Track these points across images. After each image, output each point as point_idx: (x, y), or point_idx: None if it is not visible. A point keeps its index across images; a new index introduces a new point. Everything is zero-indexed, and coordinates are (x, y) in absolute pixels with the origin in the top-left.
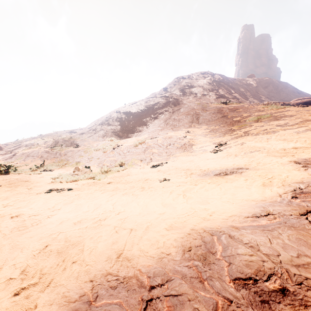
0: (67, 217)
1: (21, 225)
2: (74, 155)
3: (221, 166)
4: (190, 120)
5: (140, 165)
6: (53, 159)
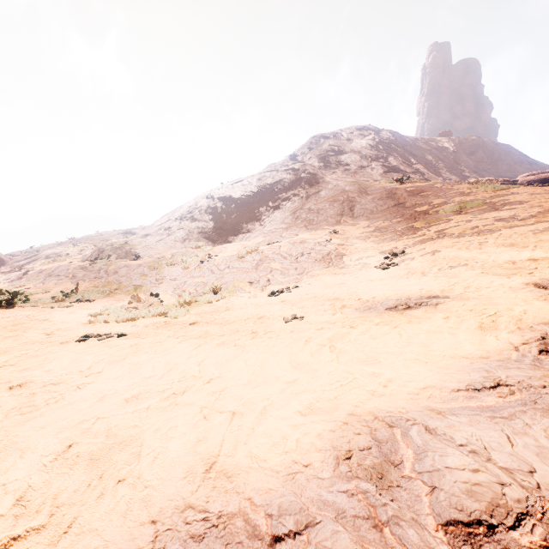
0: (114, 389)
1: (26, 404)
2: (131, 273)
3: (397, 294)
4: (338, 212)
5: (248, 292)
6: (94, 280)
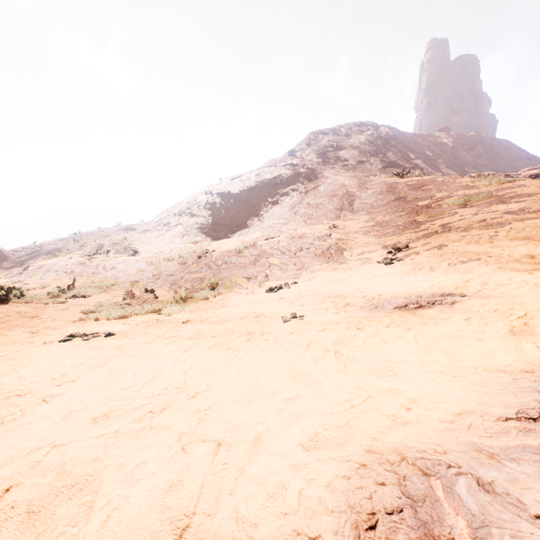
0: (84, 403)
1: None
2: (128, 269)
3: (405, 291)
4: (338, 206)
5: (246, 288)
6: (92, 276)
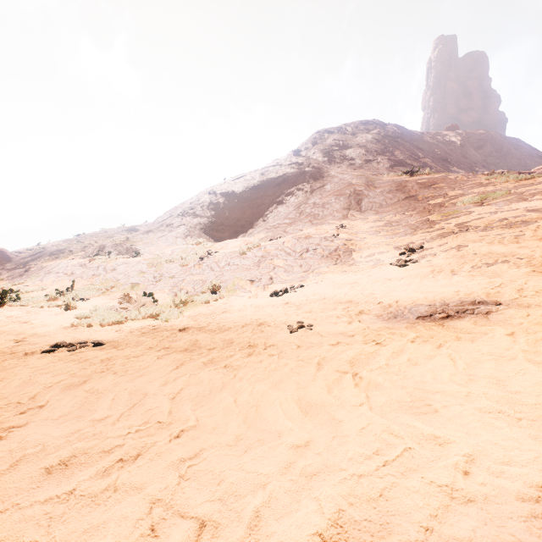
0: (43, 442)
1: None
2: (129, 270)
3: (426, 297)
4: (345, 206)
5: (249, 291)
6: (92, 277)
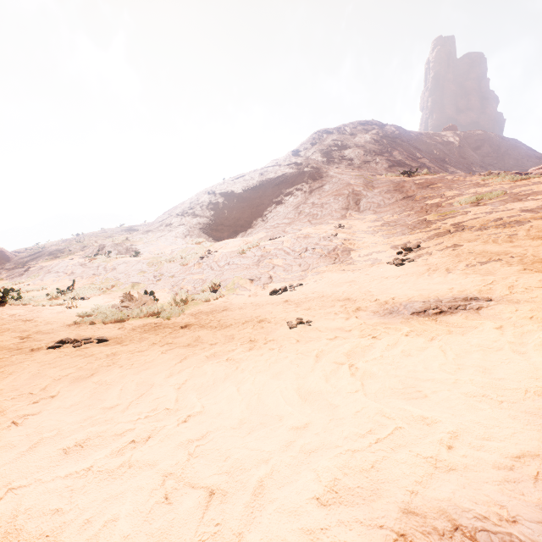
0: (58, 427)
1: None
2: (129, 270)
3: (421, 294)
4: (343, 206)
5: (249, 290)
6: (92, 277)
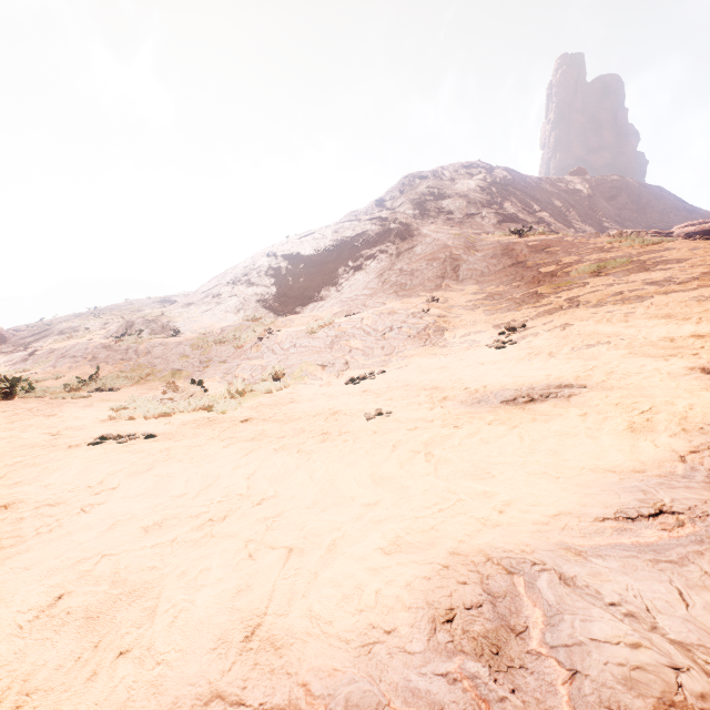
0: (130, 512)
1: (9, 533)
2: (167, 354)
3: (516, 381)
4: (439, 273)
5: (320, 379)
6: (120, 363)
